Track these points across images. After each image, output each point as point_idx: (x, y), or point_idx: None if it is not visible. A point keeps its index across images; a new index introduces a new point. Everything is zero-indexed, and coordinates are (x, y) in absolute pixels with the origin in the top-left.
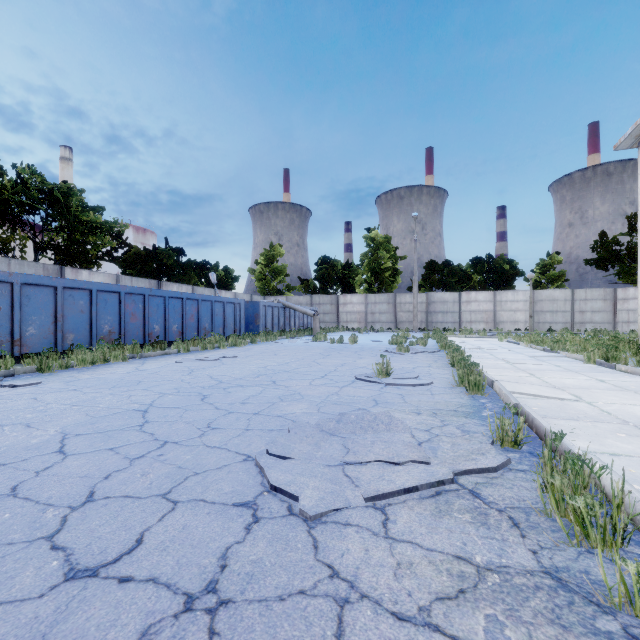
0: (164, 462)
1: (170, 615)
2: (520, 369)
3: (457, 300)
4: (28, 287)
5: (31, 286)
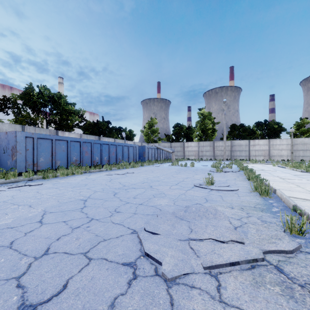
0: (89, 231)
1: None
2: (289, 182)
3: (247, 144)
4: (40, 139)
5: (41, 139)
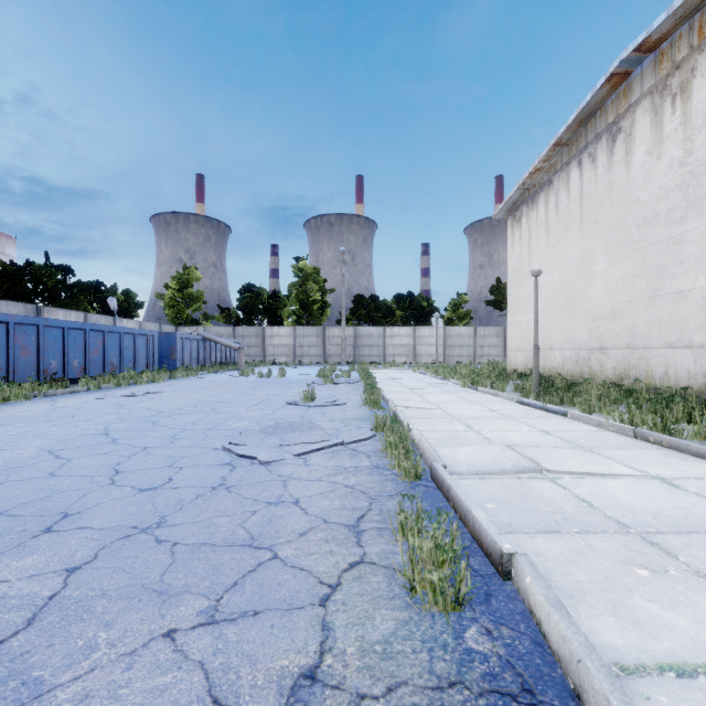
0: (155, 455)
1: (207, 491)
2: (415, 393)
3: (382, 334)
4: None
5: None
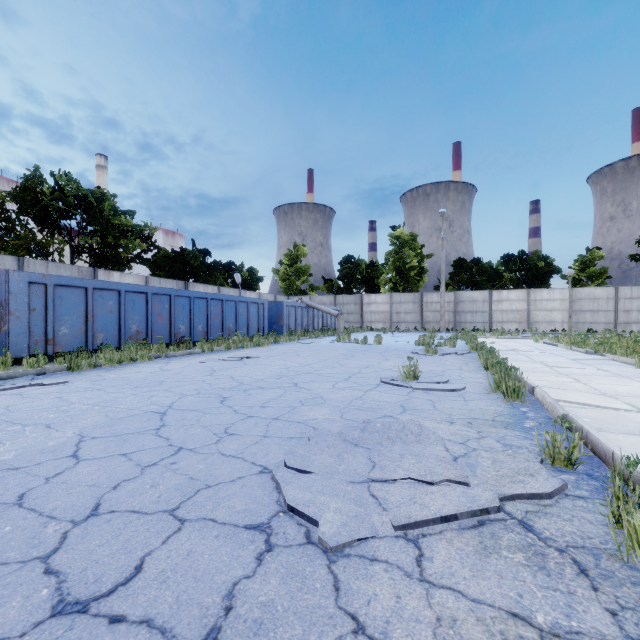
0: (176, 472)
1: None
2: (562, 373)
3: (487, 299)
4: (61, 288)
5: (64, 287)
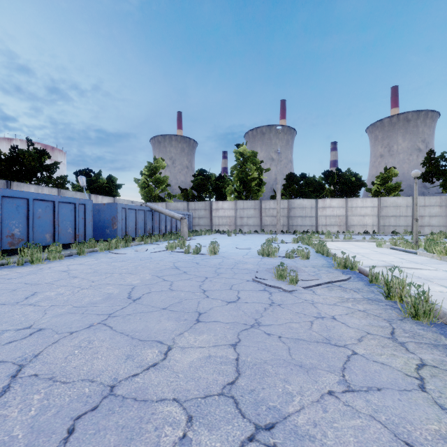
0: None
1: None
2: None
3: (314, 206)
4: None
5: None
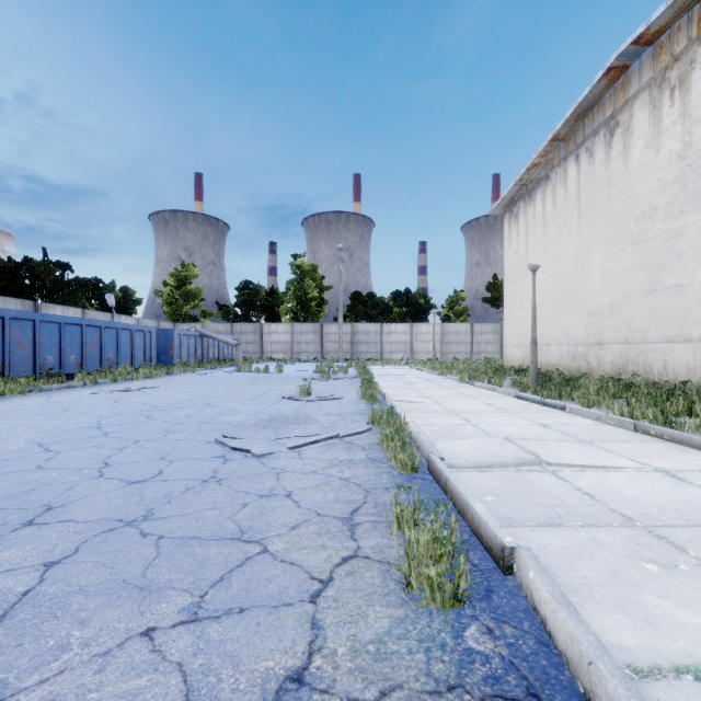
0: (147, 448)
1: (198, 484)
2: (412, 388)
3: (379, 331)
4: None
5: None
